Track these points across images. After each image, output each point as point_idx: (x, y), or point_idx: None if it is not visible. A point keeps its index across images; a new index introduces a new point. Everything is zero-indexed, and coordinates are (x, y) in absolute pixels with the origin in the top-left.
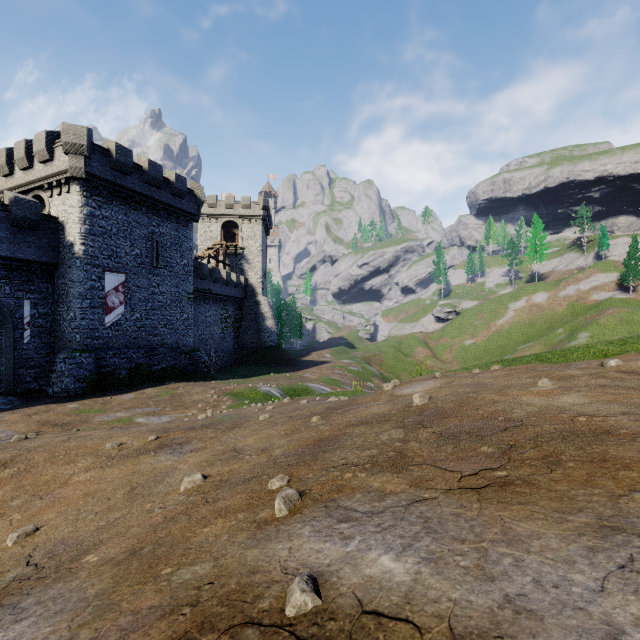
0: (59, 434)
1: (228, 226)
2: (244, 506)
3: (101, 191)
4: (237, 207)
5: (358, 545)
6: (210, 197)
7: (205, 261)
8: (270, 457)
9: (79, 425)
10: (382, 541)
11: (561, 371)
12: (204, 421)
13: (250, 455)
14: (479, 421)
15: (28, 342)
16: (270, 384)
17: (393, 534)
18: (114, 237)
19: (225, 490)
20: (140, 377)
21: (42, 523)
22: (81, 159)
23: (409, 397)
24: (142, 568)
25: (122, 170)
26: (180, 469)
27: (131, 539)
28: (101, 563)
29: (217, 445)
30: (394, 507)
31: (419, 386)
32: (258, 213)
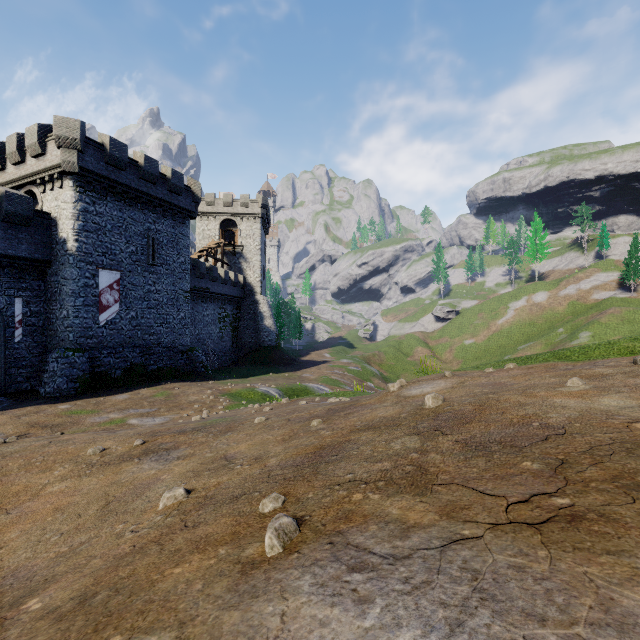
0: (41, 438)
1: (226, 224)
2: (228, 536)
3: (95, 186)
4: (235, 205)
5: (380, 616)
6: (208, 195)
7: (203, 260)
8: (264, 468)
9: (69, 427)
10: (415, 611)
11: (589, 369)
12: (196, 424)
13: (242, 465)
14: (510, 427)
15: (20, 341)
16: (268, 384)
17: (430, 598)
18: (109, 234)
19: (209, 510)
20: (135, 377)
21: (1, 544)
22: (74, 153)
23: (419, 398)
24: (85, 631)
25: (117, 165)
26: (163, 480)
27: (87, 577)
28: (41, 615)
29: (207, 452)
30: (424, 549)
31: (428, 386)
32: (257, 211)
